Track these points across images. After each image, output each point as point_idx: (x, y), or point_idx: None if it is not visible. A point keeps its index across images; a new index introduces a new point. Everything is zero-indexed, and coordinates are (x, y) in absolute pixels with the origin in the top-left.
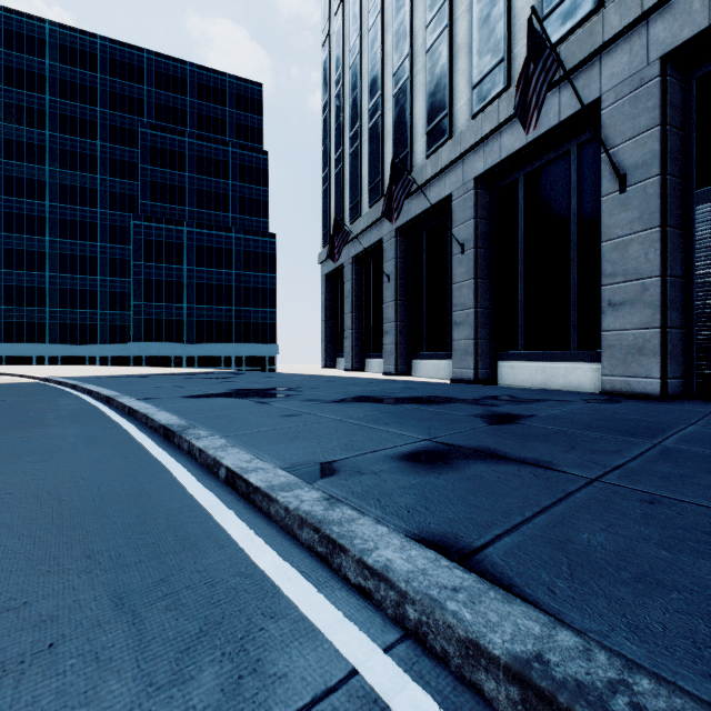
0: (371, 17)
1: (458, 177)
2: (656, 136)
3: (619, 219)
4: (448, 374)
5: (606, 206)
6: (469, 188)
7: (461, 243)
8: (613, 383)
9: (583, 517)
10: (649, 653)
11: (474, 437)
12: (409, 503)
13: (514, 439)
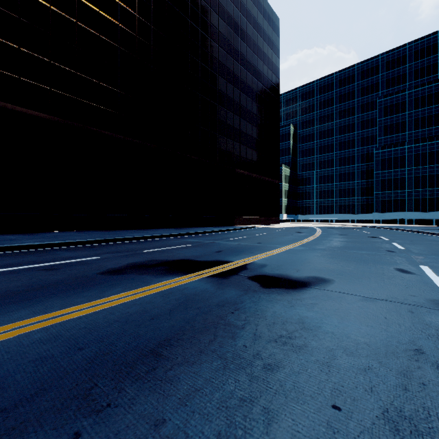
0: None
1: None
2: None
3: None
4: None
5: None
6: None
7: None
8: None
9: None
10: None
11: None
12: None
13: None
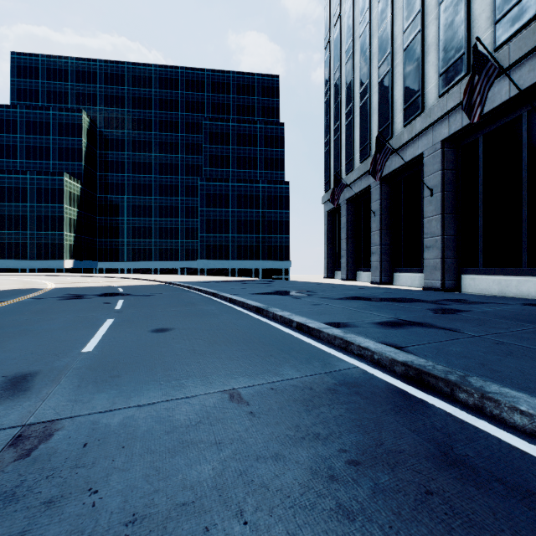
0: (361, 27)
1: (428, 140)
2: None
3: None
4: (421, 284)
5: None
6: (437, 148)
7: (431, 188)
8: None
9: (456, 344)
10: (448, 365)
11: (422, 318)
12: (378, 336)
13: (446, 320)
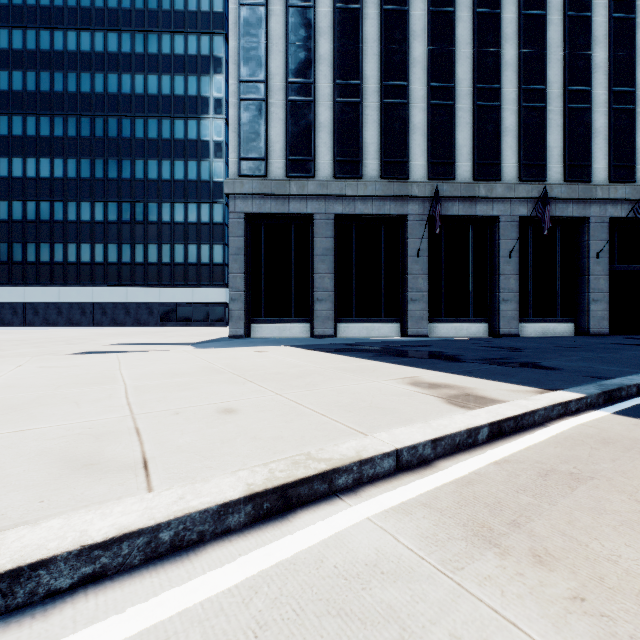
0: None
1: (506, 208)
2: (608, 243)
3: (596, 268)
4: (471, 333)
5: (591, 261)
6: (516, 220)
7: (509, 251)
8: (594, 331)
9: None
10: None
11: None
12: None
13: None
